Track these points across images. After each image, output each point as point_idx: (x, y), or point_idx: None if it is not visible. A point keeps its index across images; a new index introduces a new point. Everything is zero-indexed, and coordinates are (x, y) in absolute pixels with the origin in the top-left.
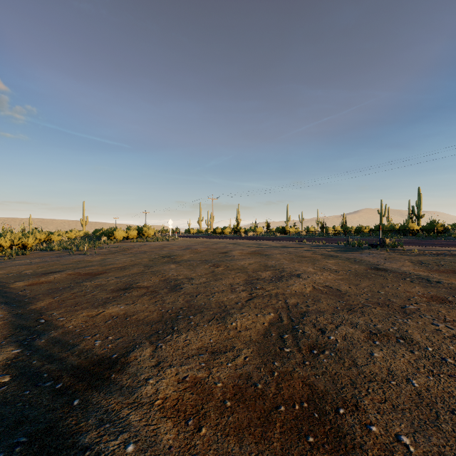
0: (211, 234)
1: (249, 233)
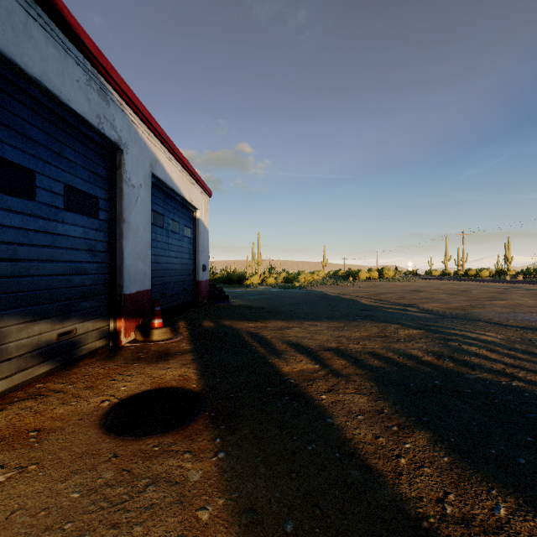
0: (461, 277)
1: (519, 276)
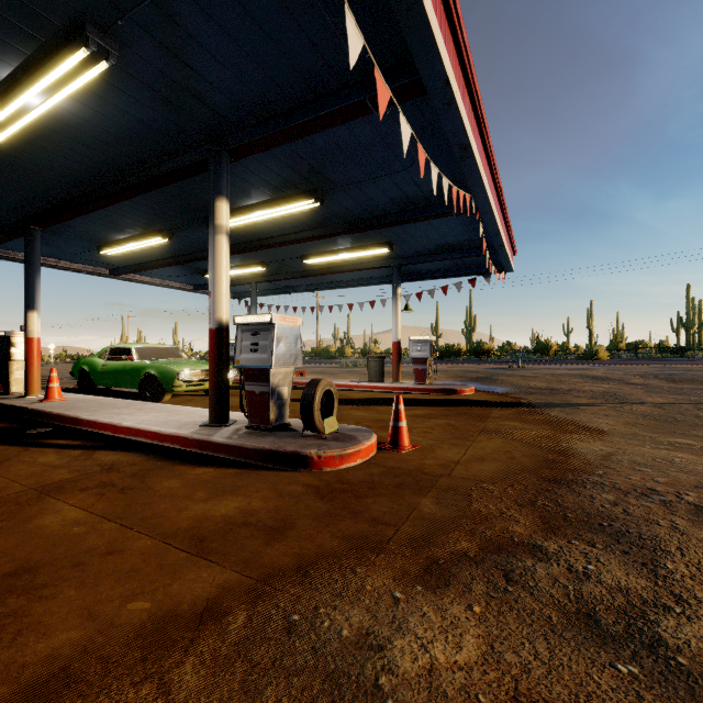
0: None
1: None
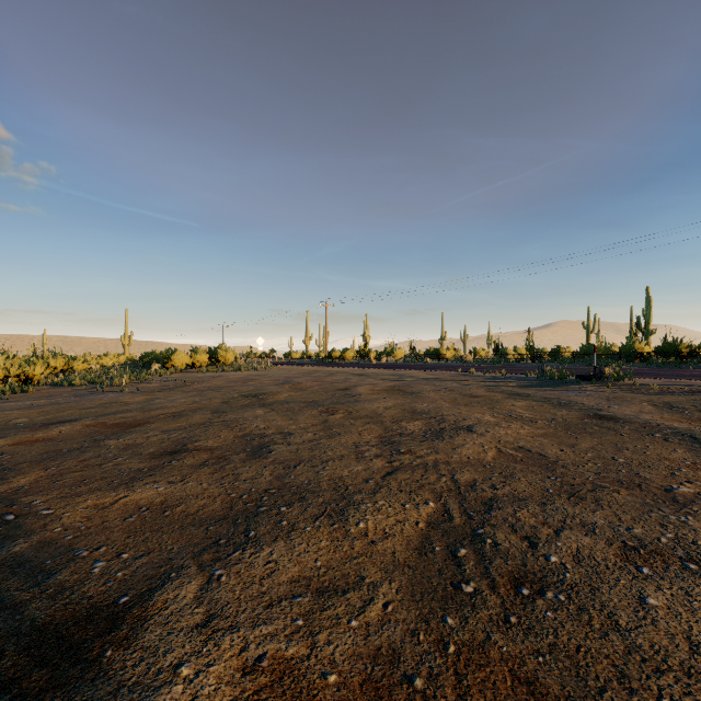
0: (325, 360)
1: (384, 358)
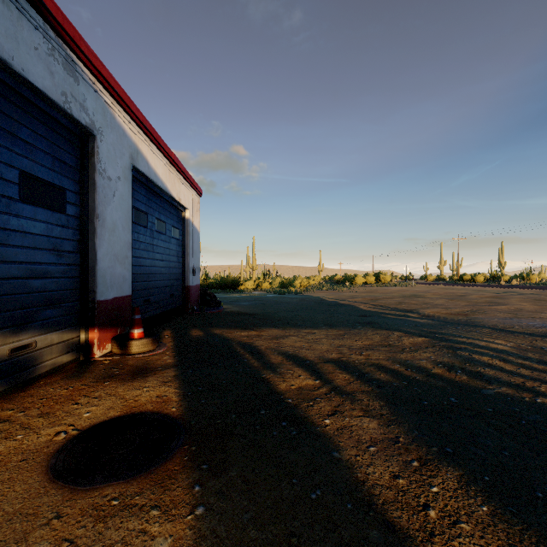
0: (456, 282)
1: (513, 281)
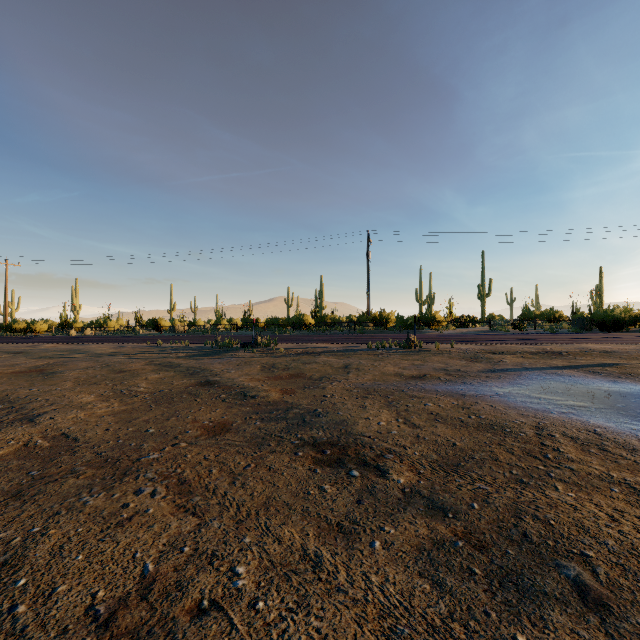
0: (0, 334)
1: (88, 330)
